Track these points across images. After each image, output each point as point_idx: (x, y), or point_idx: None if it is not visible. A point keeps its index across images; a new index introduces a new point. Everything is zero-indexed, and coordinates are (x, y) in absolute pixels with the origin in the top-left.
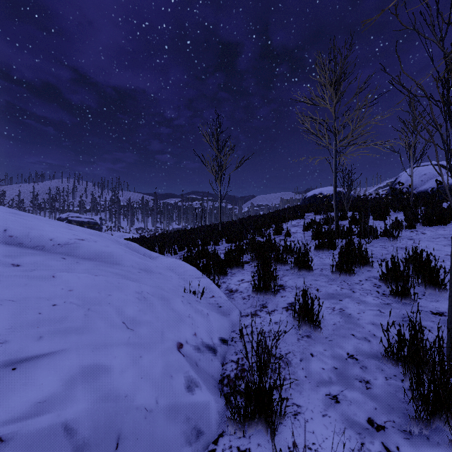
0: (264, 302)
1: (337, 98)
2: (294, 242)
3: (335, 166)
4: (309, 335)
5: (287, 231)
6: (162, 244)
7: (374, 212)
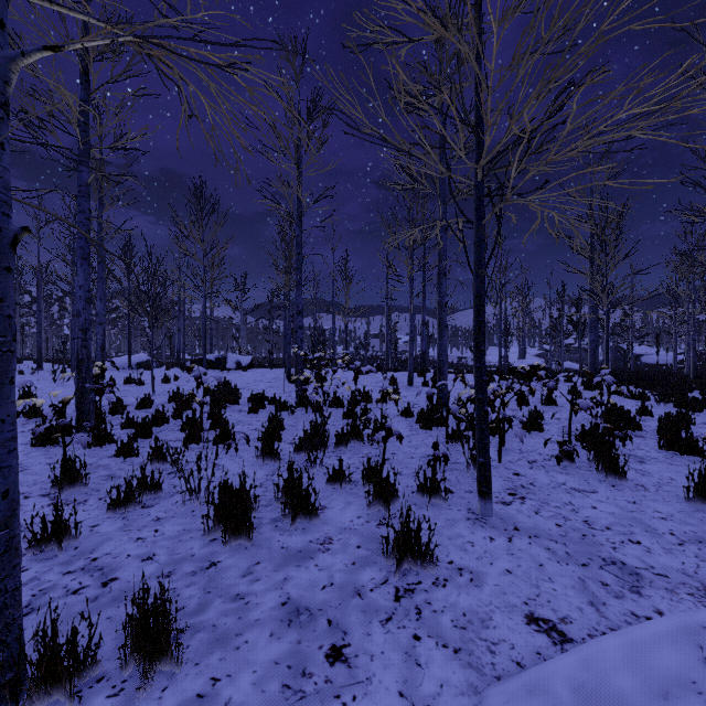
0: None
1: None
2: None
3: None
4: None
5: None
6: None
7: None
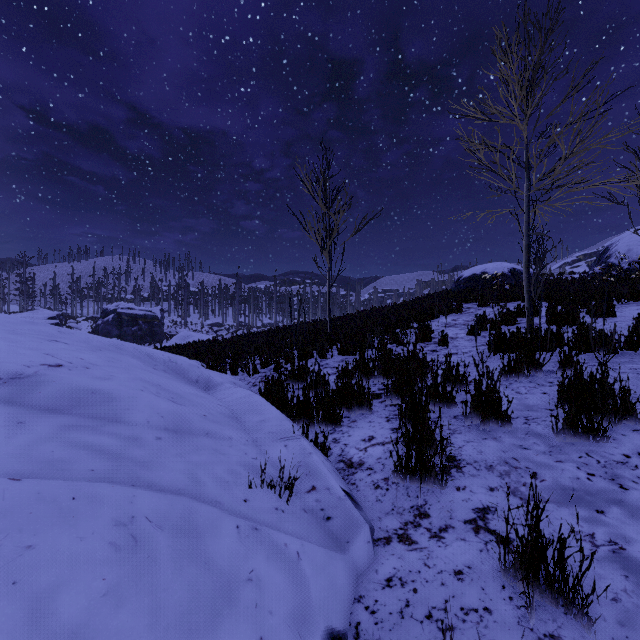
0: (421, 501)
1: (534, 104)
2: (463, 361)
3: (527, 224)
4: (557, 636)
5: (441, 336)
6: (235, 356)
7: (586, 303)
